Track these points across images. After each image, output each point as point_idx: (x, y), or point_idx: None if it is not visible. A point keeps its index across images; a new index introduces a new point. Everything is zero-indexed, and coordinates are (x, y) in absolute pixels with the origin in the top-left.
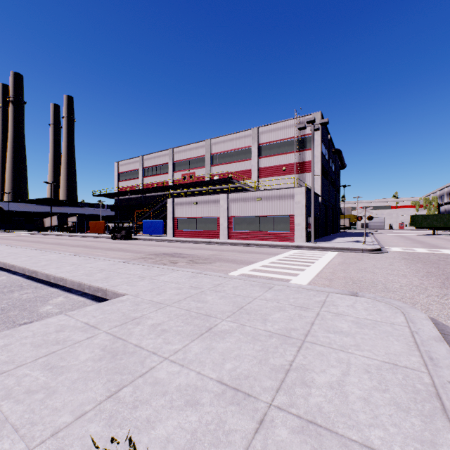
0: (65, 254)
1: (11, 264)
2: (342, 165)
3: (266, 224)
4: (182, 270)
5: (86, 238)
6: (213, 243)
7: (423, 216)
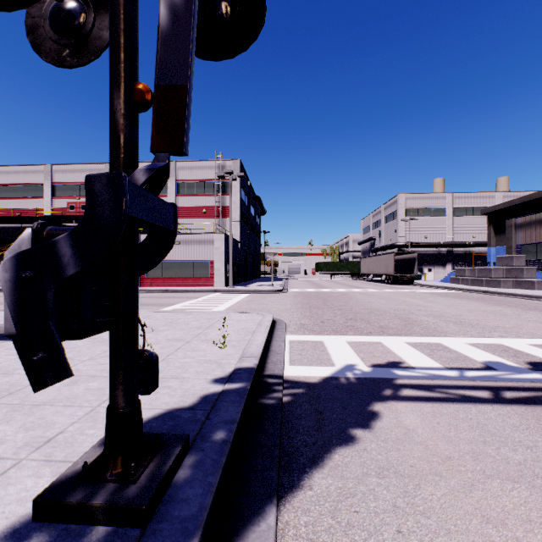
0: None
1: None
2: (262, 211)
3: (186, 269)
4: None
5: None
6: None
7: (324, 263)
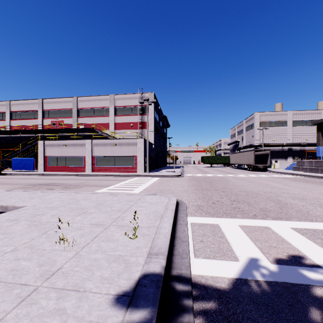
0: None
1: None
2: (167, 125)
3: (119, 161)
4: (61, 192)
5: None
6: (80, 175)
7: (206, 157)
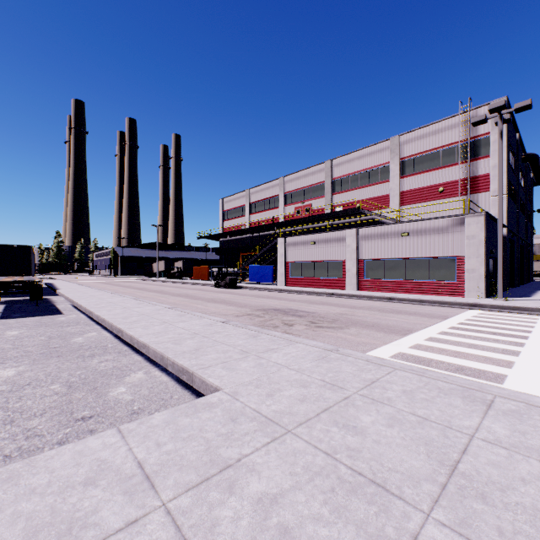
0: (161, 307)
1: (102, 318)
2: (536, 179)
3: (416, 270)
4: (303, 342)
5: (189, 285)
6: (337, 295)
7: None
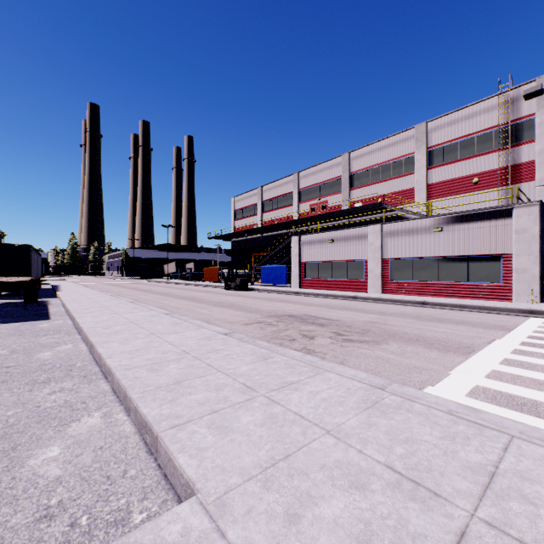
0: (157, 312)
1: (80, 327)
2: None
3: (452, 270)
4: (335, 371)
5: (198, 287)
6: (360, 299)
7: None
